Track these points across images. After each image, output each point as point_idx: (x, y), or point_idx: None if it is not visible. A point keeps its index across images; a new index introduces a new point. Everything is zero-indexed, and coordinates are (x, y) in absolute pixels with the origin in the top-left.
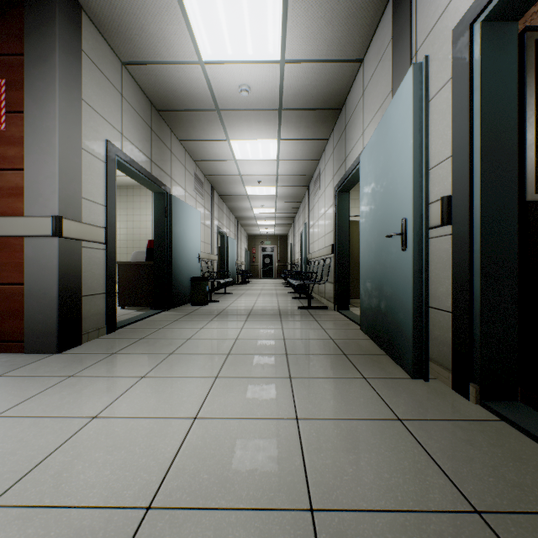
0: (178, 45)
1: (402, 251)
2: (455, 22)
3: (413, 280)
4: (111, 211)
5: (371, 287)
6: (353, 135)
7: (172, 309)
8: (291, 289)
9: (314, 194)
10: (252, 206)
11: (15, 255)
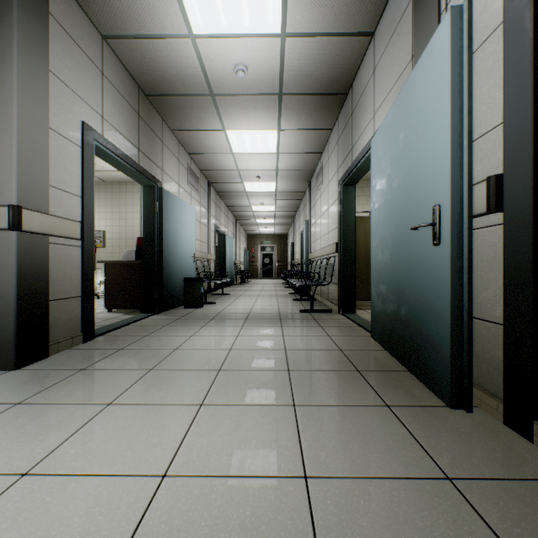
0: (165, 14)
1: (433, 247)
2: None
3: (451, 283)
4: (88, 203)
5: (387, 289)
6: (361, 120)
7: (163, 313)
8: (291, 290)
9: (316, 190)
10: (251, 204)
11: None
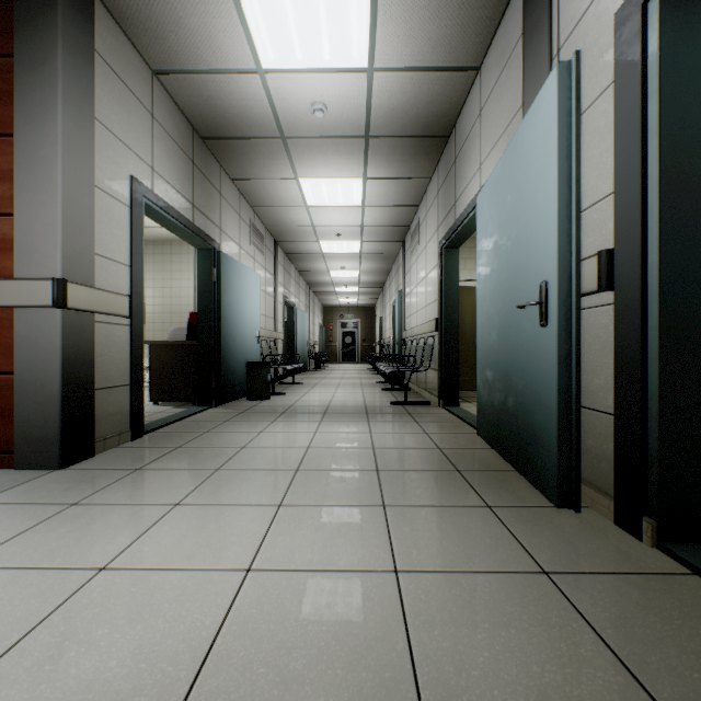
0: (229, 47)
1: (540, 328)
2: (618, 2)
3: (557, 368)
4: (137, 273)
5: (494, 376)
6: (466, 171)
7: (222, 405)
8: (380, 378)
9: (412, 252)
10: (329, 268)
11: (2, 332)
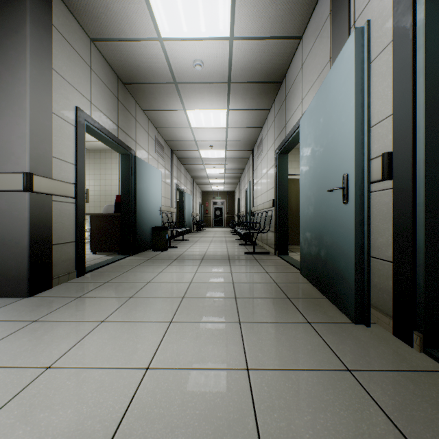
0: (139, 23)
1: (343, 204)
2: None
3: (355, 231)
4: (80, 169)
5: (311, 236)
6: (292, 104)
7: (137, 254)
8: (238, 236)
9: (258, 157)
10: (205, 167)
11: None
